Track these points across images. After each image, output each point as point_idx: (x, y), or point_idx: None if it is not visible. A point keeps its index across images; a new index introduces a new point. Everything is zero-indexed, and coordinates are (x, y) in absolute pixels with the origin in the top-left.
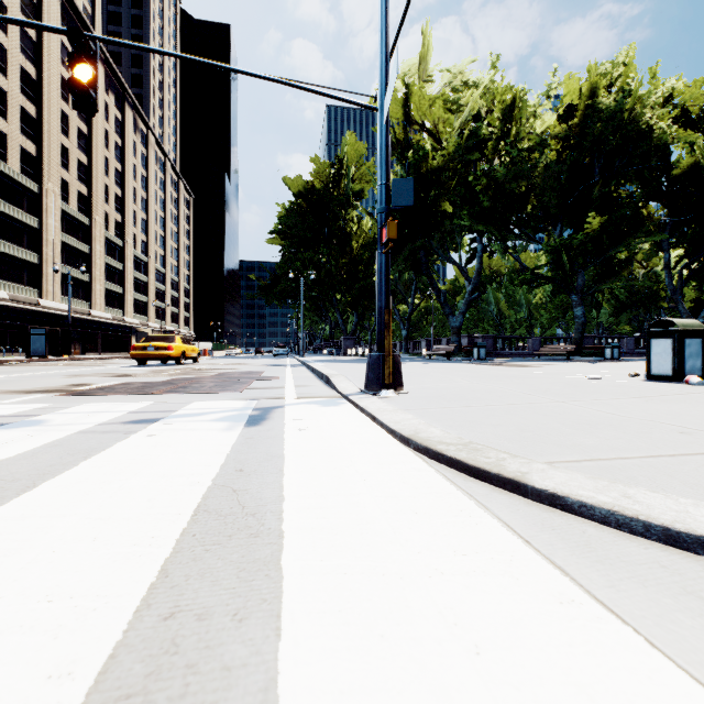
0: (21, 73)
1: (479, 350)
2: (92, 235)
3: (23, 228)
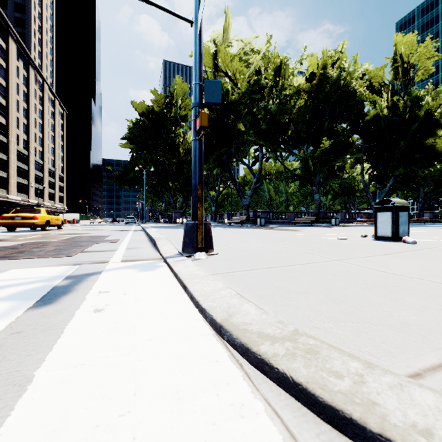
0: None
1: (260, 219)
2: None
3: None
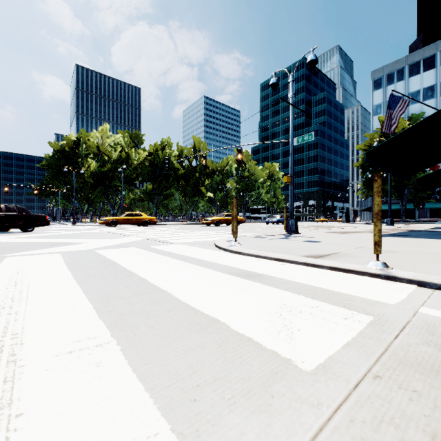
0: None
1: None
2: None
3: None
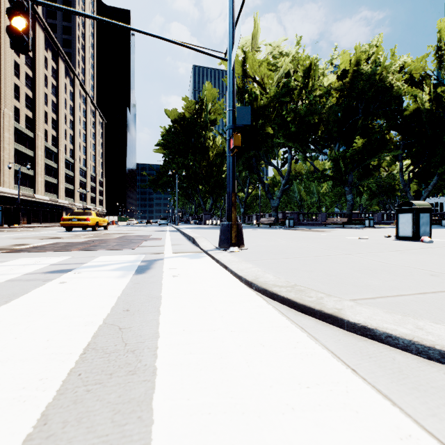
0: None
1: (289, 221)
2: (36, 145)
3: None
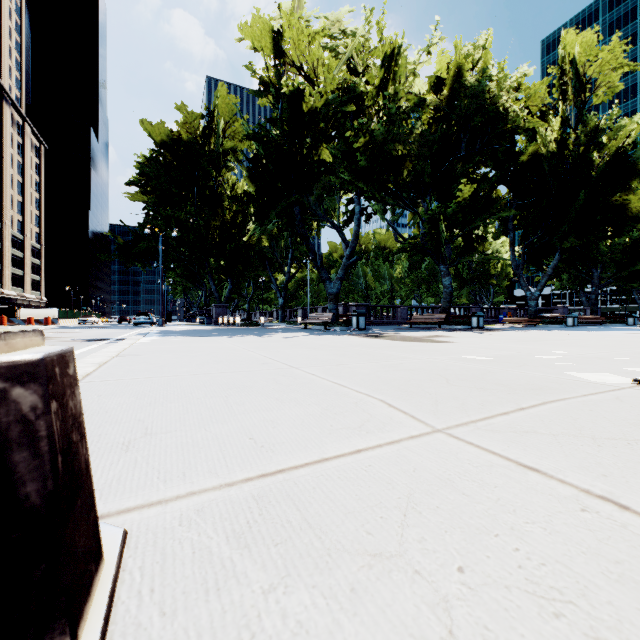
0: None
1: (358, 318)
2: None
3: None
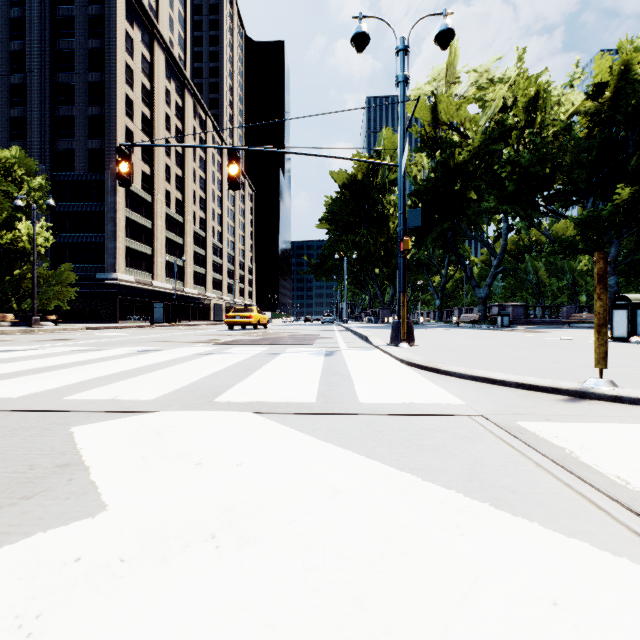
0: (141, 116)
1: (502, 318)
2: (185, 230)
3: (142, 229)
